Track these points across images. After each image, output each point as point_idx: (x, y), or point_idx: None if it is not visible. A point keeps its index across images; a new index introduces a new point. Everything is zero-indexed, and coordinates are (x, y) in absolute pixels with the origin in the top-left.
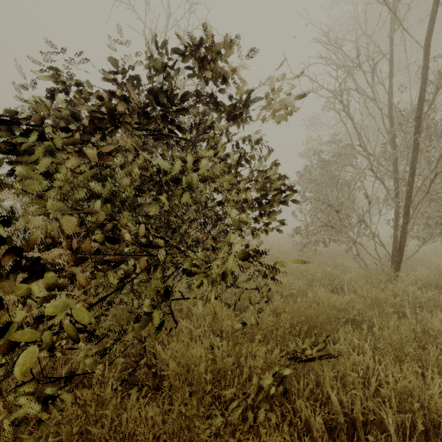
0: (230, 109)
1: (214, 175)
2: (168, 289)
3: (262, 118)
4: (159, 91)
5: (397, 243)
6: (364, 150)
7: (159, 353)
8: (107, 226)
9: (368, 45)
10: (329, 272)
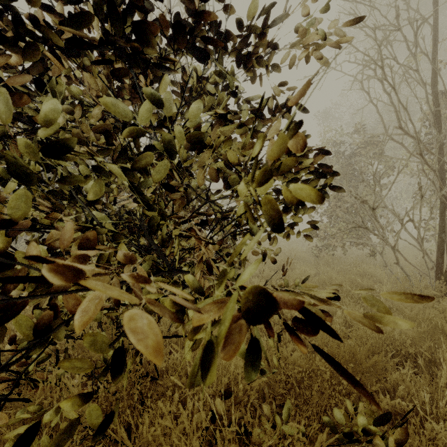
0: (241, 47)
1: (216, 141)
2: (122, 348)
3: (292, 58)
4: (127, 8)
5: (443, 248)
6: (406, 133)
7: (123, 440)
8: (18, 224)
9: (408, 5)
10: (358, 283)
